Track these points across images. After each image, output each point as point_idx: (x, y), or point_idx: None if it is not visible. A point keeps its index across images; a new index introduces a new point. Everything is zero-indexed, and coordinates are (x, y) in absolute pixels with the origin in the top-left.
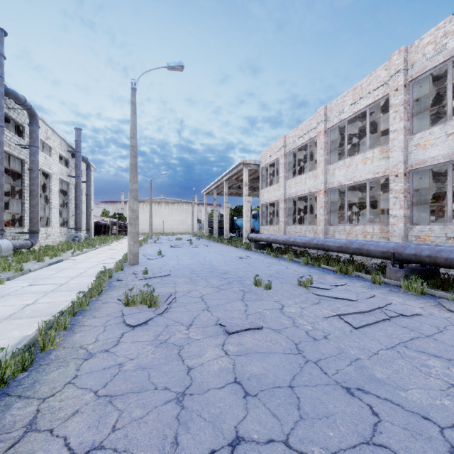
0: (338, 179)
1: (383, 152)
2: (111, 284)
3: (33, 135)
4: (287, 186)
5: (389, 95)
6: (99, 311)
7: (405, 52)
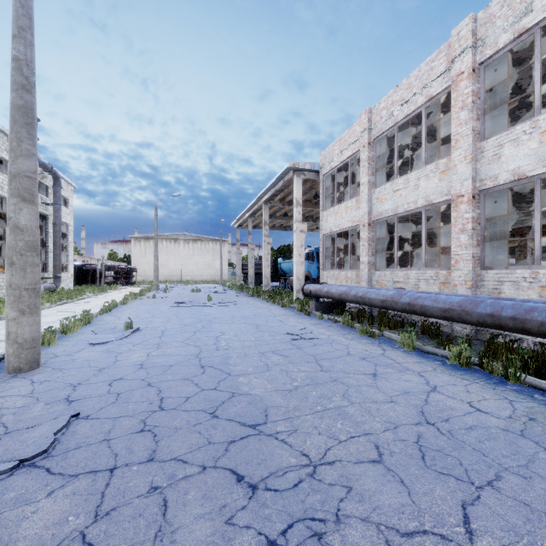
0: (511, 166)
1: None
2: None
3: None
4: (375, 200)
5: None
6: None
7: None
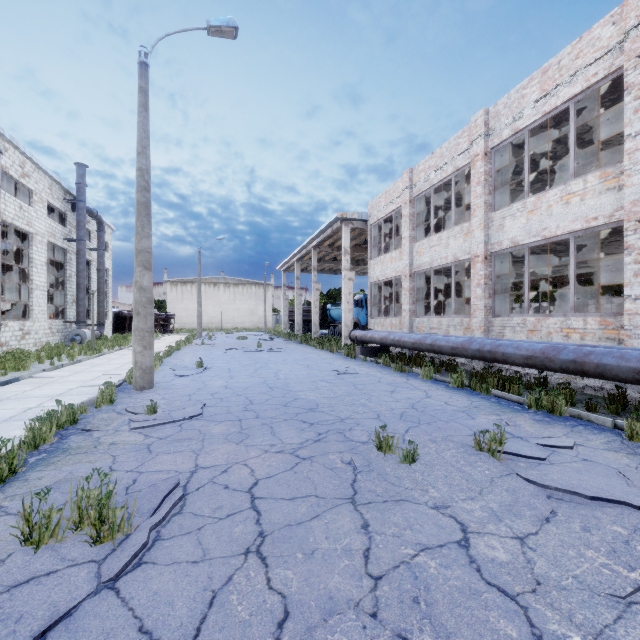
0: (510, 236)
1: (607, 179)
2: (62, 444)
3: None
4: (415, 253)
5: (619, 71)
6: None
7: None
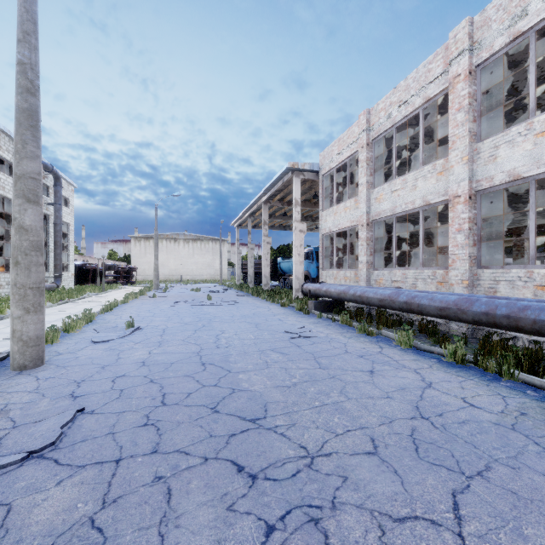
0: (506, 168)
1: None
2: None
3: None
4: (373, 200)
5: None
6: None
7: None
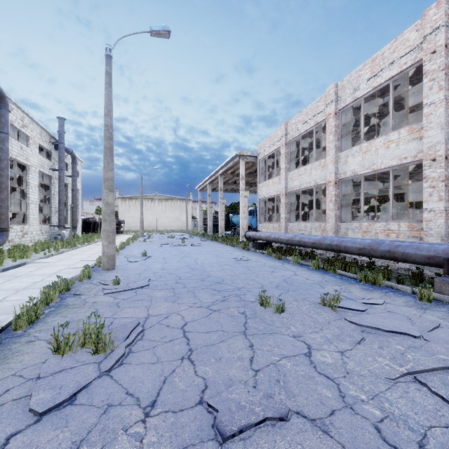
0: (351, 168)
1: (413, 132)
2: (62, 302)
3: (2, 119)
4: (289, 179)
5: (420, 61)
6: (7, 364)
7: (446, 3)
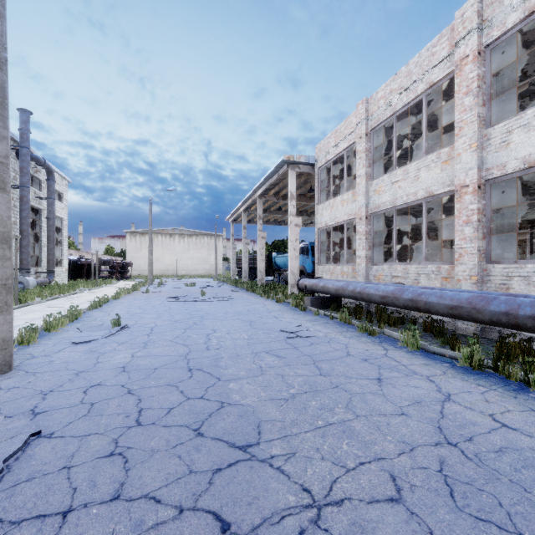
0: (521, 154)
1: None
2: None
3: None
4: (372, 192)
5: None
6: None
7: None
